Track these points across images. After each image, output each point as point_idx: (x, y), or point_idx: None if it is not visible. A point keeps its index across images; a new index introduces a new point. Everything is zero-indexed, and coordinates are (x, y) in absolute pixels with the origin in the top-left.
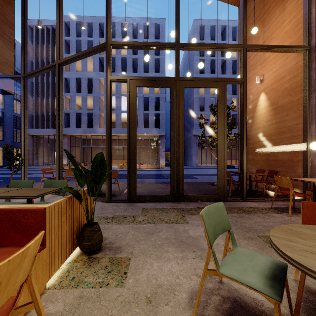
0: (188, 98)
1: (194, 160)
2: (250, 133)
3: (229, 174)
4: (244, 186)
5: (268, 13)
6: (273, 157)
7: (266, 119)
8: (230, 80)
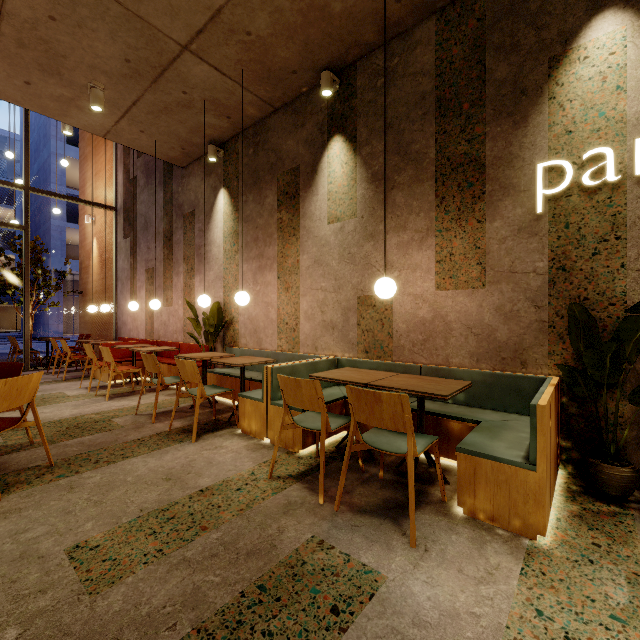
0: (41, 185)
1: (54, 325)
2: (87, 286)
3: (15, 340)
4: (26, 354)
5: (98, 142)
6: (101, 319)
7: (97, 272)
8: (2, 225)
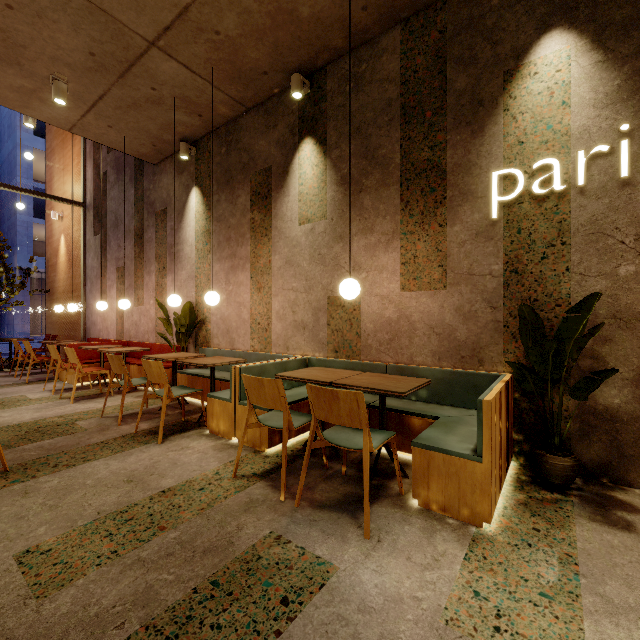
0: (5, 177)
1: (20, 326)
2: (54, 285)
3: None
4: None
5: (66, 135)
6: (69, 319)
7: (65, 270)
8: None
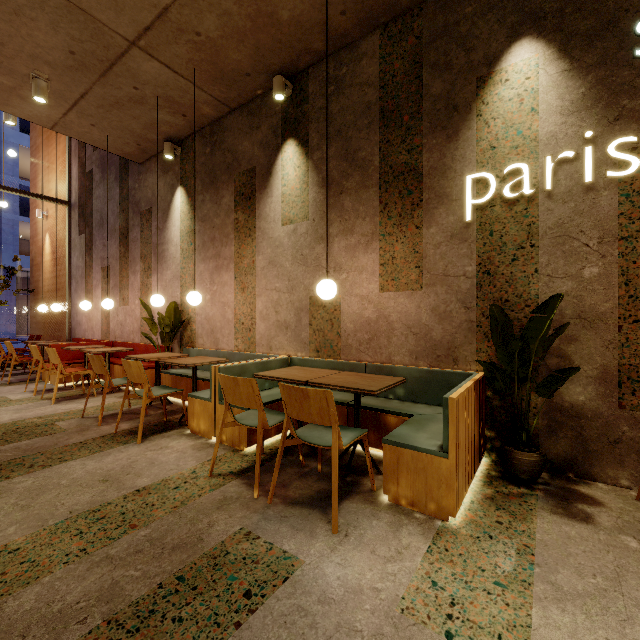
0: None
1: (5, 326)
2: (39, 285)
3: None
4: None
5: (51, 132)
6: (54, 319)
7: (50, 270)
8: None
